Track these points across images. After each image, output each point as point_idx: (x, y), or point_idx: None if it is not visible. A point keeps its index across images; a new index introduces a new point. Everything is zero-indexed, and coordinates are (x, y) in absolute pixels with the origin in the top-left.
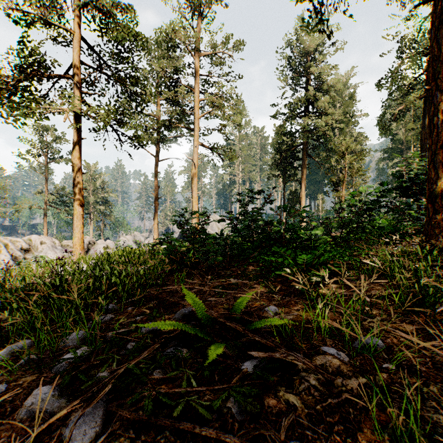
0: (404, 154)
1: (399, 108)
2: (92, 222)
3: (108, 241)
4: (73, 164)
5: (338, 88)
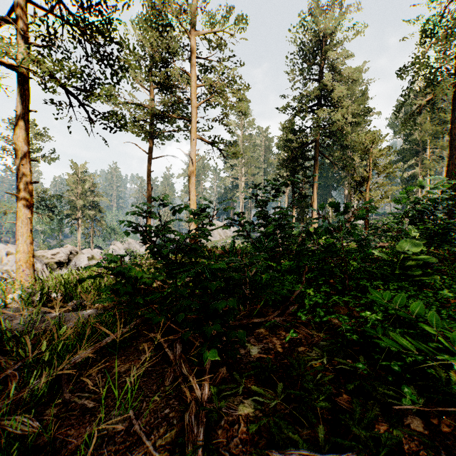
0: (420, 155)
1: (427, 98)
2: (80, 229)
3: (95, 250)
4: (16, 146)
5: (355, 78)
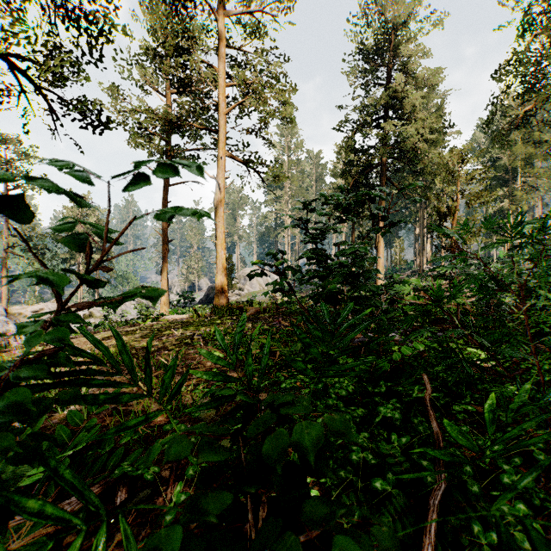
0: (509, 185)
1: (528, 107)
2: None
3: None
4: None
5: (434, 82)
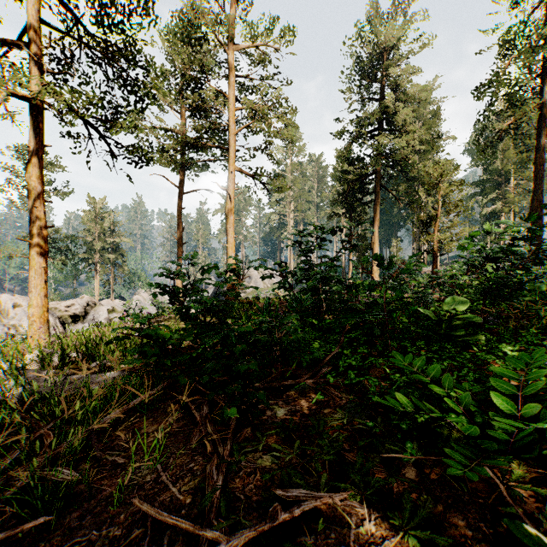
0: (502, 188)
1: (507, 123)
2: (98, 275)
3: (117, 301)
4: (28, 186)
5: (424, 98)
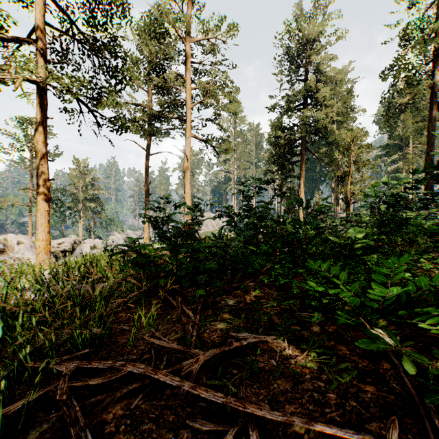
0: (403, 150)
1: (405, 99)
2: (81, 220)
3: (97, 240)
4: (35, 149)
5: (340, 79)
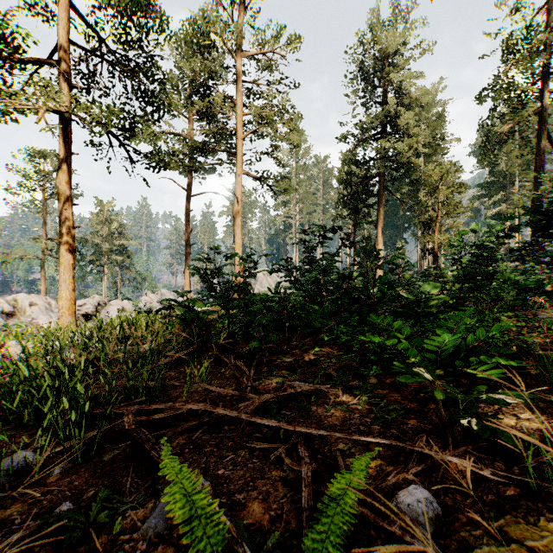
0: (507, 189)
1: (507, 126)
2: (106, 277)
3: (125, 302)
4: (58, 190)
5: (426, 102)
